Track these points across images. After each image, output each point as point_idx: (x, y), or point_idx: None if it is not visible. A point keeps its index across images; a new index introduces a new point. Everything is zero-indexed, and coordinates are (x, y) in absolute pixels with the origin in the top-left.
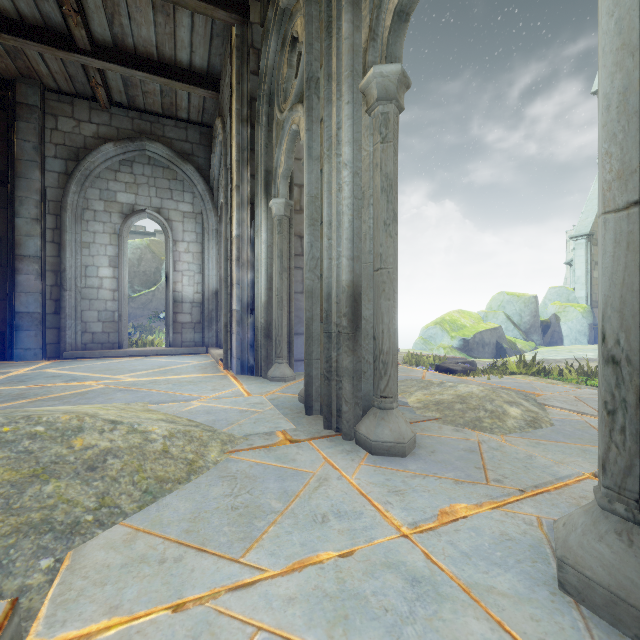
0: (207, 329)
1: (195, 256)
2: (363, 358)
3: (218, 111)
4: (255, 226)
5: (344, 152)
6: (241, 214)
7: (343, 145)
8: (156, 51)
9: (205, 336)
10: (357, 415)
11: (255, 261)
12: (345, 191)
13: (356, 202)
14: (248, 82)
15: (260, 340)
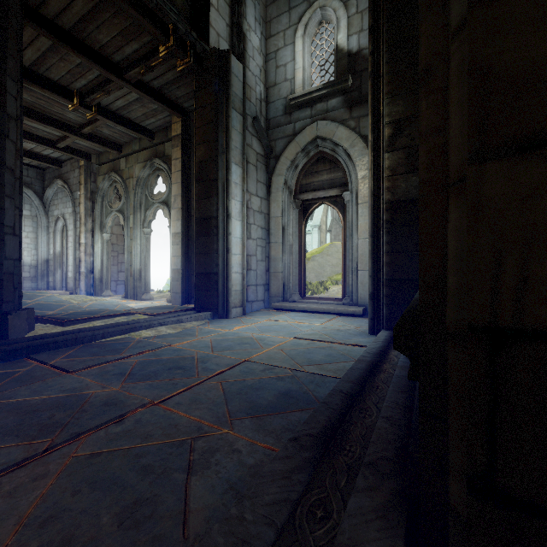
0: (41, 280)
1: (32, 240)
2: (143, 284)
3: (59, 174)
4: (95, 241)
5: (139, 242)
6: (87, 235)
7: (138, 240)
8: (30, 149)
9: (39, 284)
10: (141, 296)
11: (95, 254)
12: (139, 250)
13: (141, 252)
14: (91, 185)
15: (97, 283)
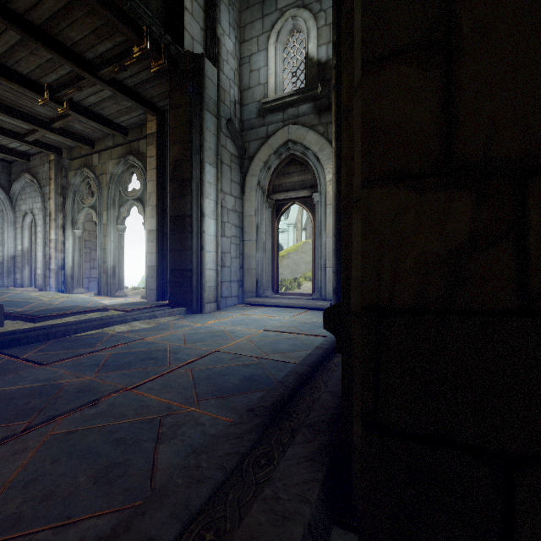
0: (7, 277)
1: None
2: (117, 281)
3: (27, 168)
4: (66, 237)
5: (112, 238)
6: (58, 231)
7: (112, 237)
8: None
9: (6, 281)
10: (115, 292)
11: (66, 250)
12: (112, 246)
13: (115, 248)
14: (61, 180)
15: (69, 280)
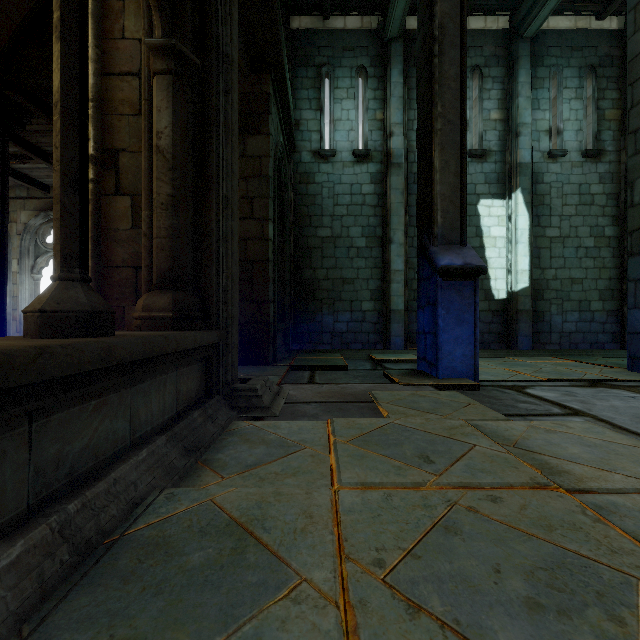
0: None
1: None
2: None
3: None
4: None
5: (27, 287)
6: None
7: (27, 285)
8: None
9: None
10: None
11: None
12: (27, 294)
13: (29, 296)
14: None
15: None
